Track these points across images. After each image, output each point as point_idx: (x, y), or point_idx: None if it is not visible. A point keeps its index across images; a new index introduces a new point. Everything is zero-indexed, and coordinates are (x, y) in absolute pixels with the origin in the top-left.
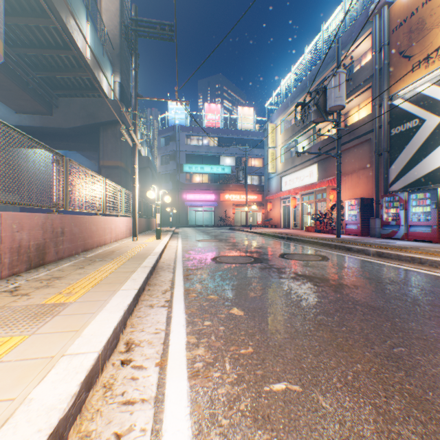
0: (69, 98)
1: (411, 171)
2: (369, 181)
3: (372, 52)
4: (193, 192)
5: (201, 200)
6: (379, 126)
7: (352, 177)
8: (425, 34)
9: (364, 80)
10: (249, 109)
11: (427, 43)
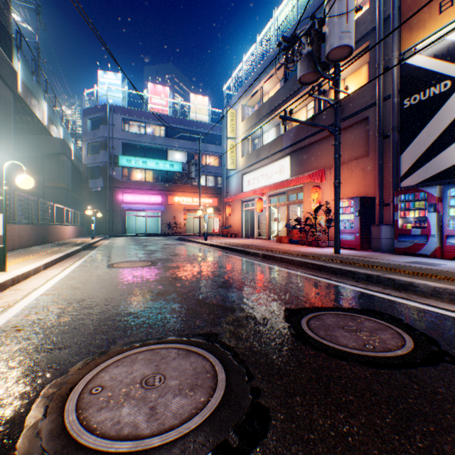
0: None
1: (438, 157)
2: (367, 175)
3: None
4: (133, 192)
5: (144, 202)
6: (382, 99)
7: (341, 170)
8: None
9: (358, 39)
10: (203, 98)
11: None
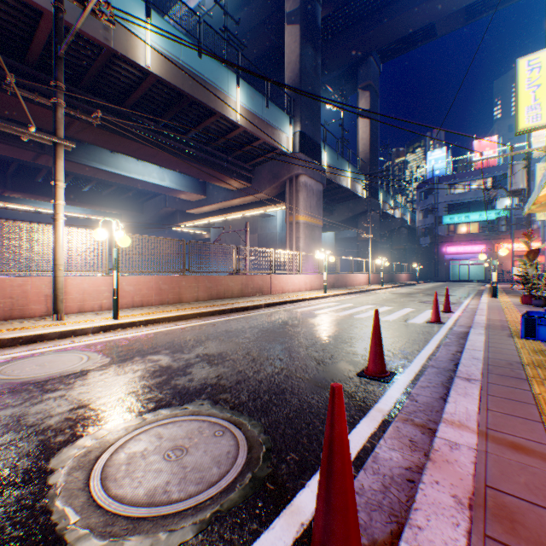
0: (340, 203)
1: None
2: None
3: None
4: (455, 244)
5: (465, 252)
6: None
7: None
8: None
9: None
10: None
11: None
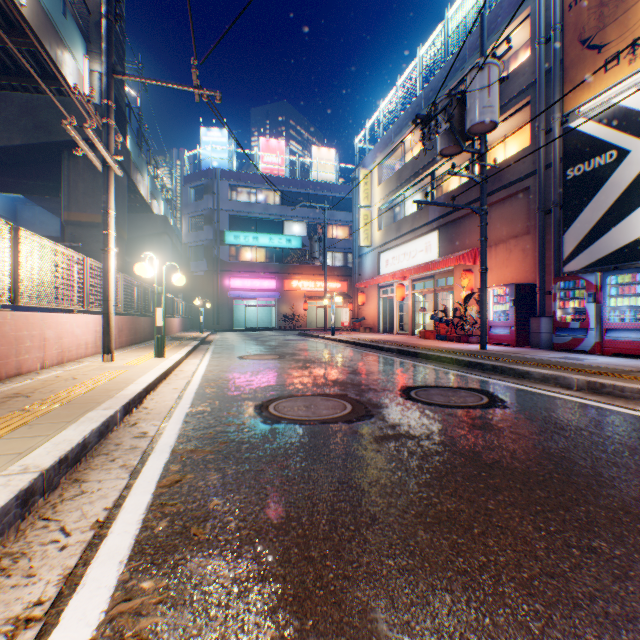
0: None
1: (603, 238)
2: (527, 257)
3: (533, 45)
4: (241, 275)
5: (255, 289)
6: (544, 166)
7: (497, 250)
8: (630, 5)
9: (517, 92)
10: (329, 151)
11: (634, 21)
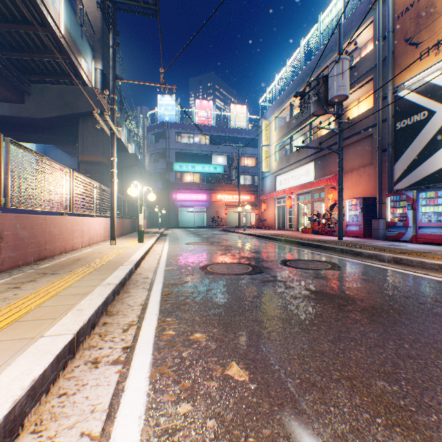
0: (43, 85)
1: (419, 168)
2: (371, 180)
3: (375, 41)
4: (184, 191)
5: (192, 200)
6: (382, 120)
7: (352, 175)
8: (436, 18)
9: (365, 72)
10: (241, 107)
11: (438, 28)
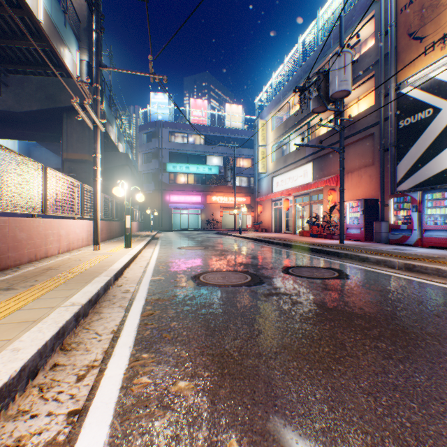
0: (22, 76)
1: (424, 168)
2: (372, 180)
3: (376, 36)
4: (178, 193)
5: (187, 202)
6: (384, 119)
7: (352, 175)
8: (441, 10)
9: (366, 68)
10: (237, 107)
11: (444, 21)
